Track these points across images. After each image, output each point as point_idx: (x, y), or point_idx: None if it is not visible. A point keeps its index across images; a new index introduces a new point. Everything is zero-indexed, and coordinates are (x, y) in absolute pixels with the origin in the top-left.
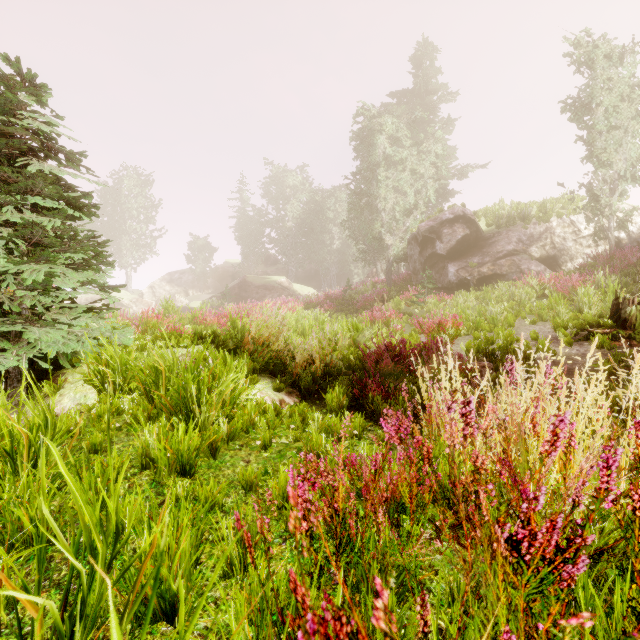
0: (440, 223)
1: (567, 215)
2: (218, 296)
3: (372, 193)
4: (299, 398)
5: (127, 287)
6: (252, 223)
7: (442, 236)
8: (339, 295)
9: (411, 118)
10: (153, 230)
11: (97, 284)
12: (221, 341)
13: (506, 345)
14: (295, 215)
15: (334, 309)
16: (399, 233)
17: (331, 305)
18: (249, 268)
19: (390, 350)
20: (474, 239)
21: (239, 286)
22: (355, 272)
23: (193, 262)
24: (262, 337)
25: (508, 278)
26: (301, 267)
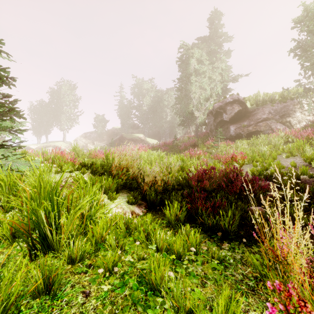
0: (225, 104)
1: (296, 98)
2: (108, 144)
3: (188, 89)
4: (146, 209)
5: (64, 140)
6: (126, 108)
7: (226, 111)
8: (170, 143)
9: (208, 49)
10: (77, 111)
11: (4, 128)
12: (95, 168)
13: (279, 170)
14: (148, 103)
15: (168, 150)
16: (202, 110)
17: (166, 148)
18: (124, 130)
19: (206, 173)
20: (244, 112)
21: (119, 139)
22: (178, 132)
23: (96, 127)
24: (122, 165)
25: (264, 133)
26: (151, 130)
